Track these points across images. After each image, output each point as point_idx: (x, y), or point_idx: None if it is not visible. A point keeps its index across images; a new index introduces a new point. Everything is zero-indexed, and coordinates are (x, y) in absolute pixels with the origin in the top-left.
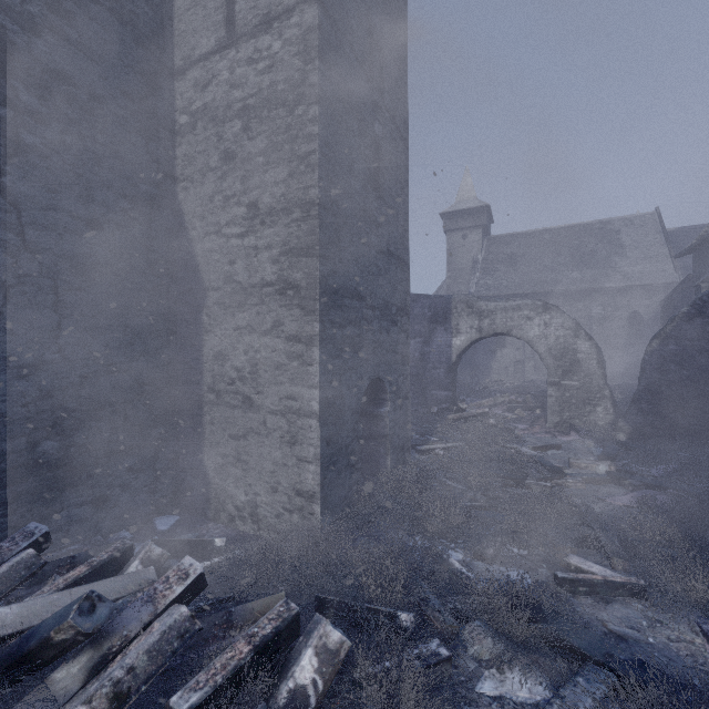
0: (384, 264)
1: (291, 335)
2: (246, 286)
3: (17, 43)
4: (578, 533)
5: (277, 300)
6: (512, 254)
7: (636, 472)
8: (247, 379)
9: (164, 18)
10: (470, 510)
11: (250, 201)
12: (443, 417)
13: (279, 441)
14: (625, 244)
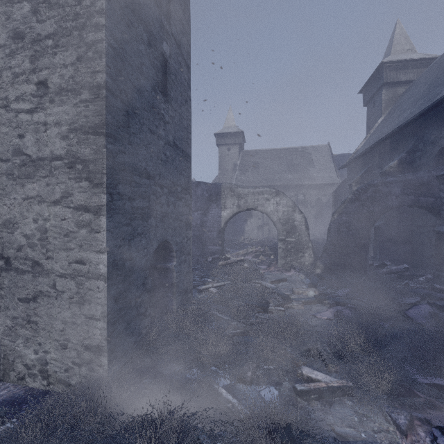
0: (171, 153)
1: (80, 205)
2: (35, 159)
3: None
4: (305, 346)
5: (66, 173)
6: (256, 162)
7: (329, 294)
8: (37, 245)
9: None
10: (234, 336)
11: (40, 79)
12: (216, 263)
13: (68, 302)
14: (314, 161)
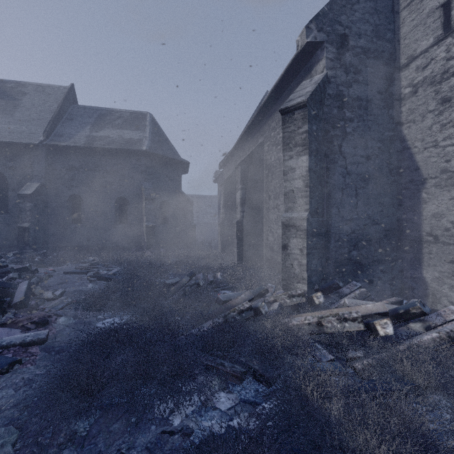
0: None
1: None
2: None
3: (345, 94)
4: None
5: None
6: None
7: None
8: None
9: (395, 43)
10: None
11: None
12: None
13: None
14: None
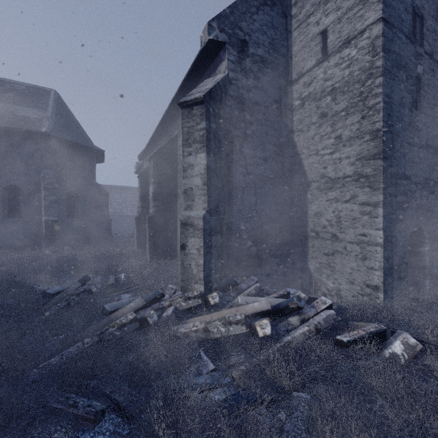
0: (424, 154)
1: (363, 202)
2: (333, 178)
3: (245, 98)
4: None
5: (353, 184)
6: None
7: None
8: (334, 225)
9: (288, 59)
10: None
11: (336, 135)
12: None
13: (354, 257)
14: None
